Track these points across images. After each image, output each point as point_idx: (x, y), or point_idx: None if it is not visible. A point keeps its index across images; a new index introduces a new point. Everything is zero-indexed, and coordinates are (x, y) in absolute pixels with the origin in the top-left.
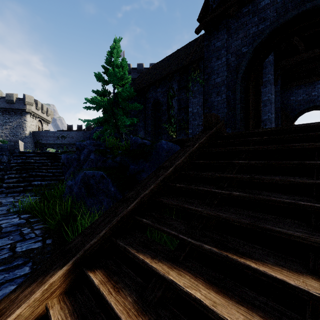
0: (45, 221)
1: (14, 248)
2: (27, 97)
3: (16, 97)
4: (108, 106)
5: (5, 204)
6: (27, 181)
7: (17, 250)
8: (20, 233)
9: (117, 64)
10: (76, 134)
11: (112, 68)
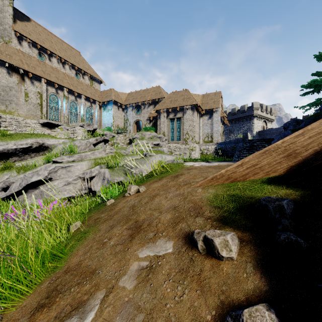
0: None
1: None
2: (254, 104)
3: (246, 107)
4: None
5: None
6: None
7: None
8: None
9: None
10: None
11: None
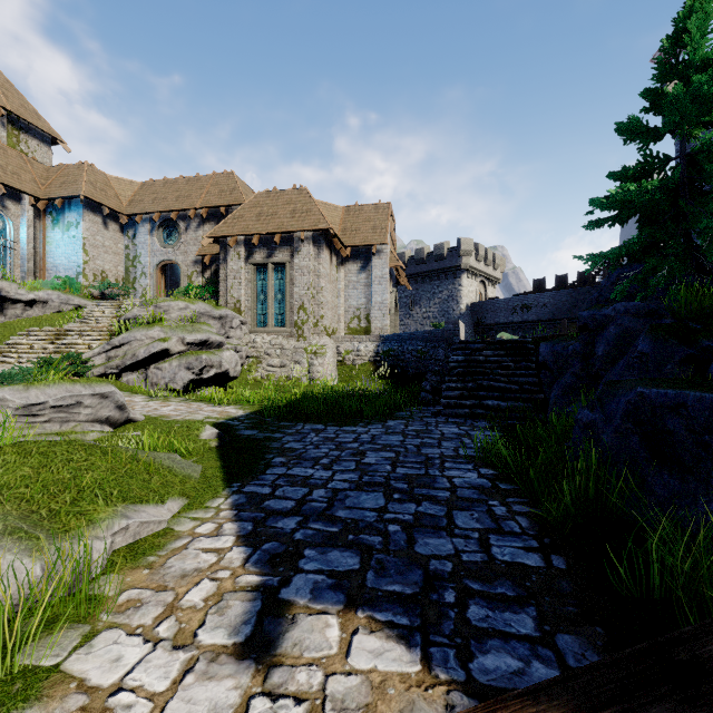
0: (529, 497)
1: (487, 545)
2: (463, 243)
3: (447, 247)
4: (661, 202)
5: (449, 436)
6: (474, 397)
7: (493, 553)
8: (488, 510)
9: (694, 62)
10: (553, 297)
11: (676, 83)
